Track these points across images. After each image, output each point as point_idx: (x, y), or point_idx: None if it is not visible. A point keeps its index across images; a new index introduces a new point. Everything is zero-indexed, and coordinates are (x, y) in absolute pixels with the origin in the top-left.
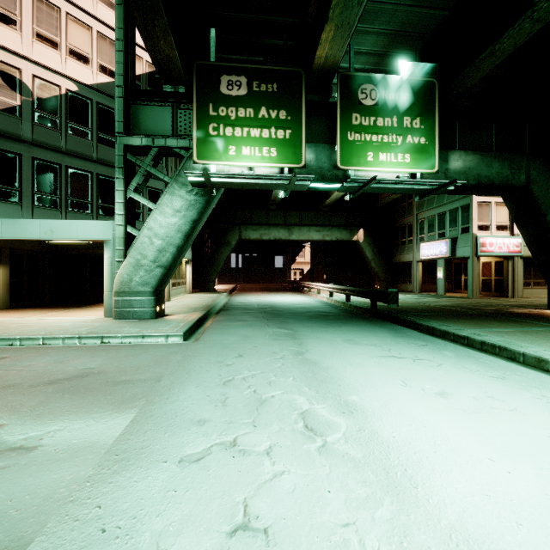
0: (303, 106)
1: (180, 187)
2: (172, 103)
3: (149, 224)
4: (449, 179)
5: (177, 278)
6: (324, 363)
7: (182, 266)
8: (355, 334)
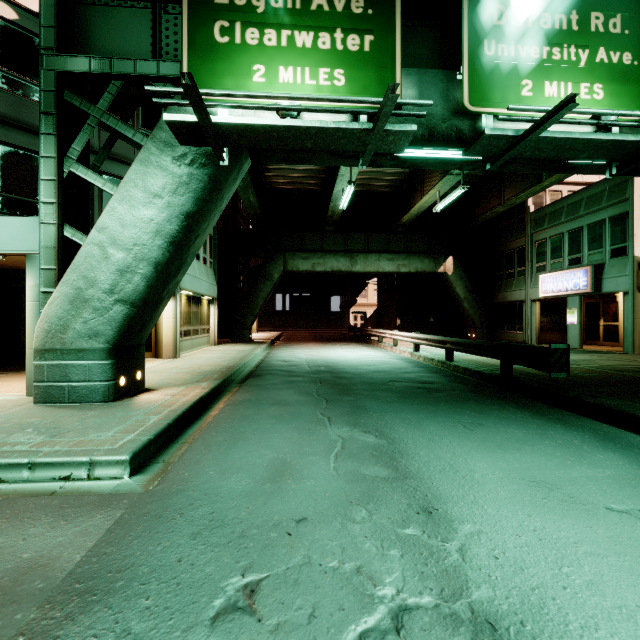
0: None
1: (161, 150)
2: (151, 2)
3: (100, 221)
4: None
5: (193, 323)
6: None
7: (202, 307)
8: (536, 456)
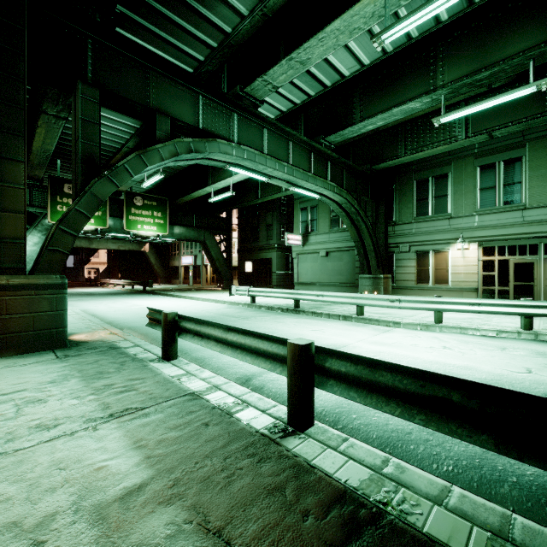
0: (108, 202)
1: (39, 232)
2: (29, 186)
3: None
4: (174, 237)
5: None
6: (117, 299)
7: None
8: (130, 296)
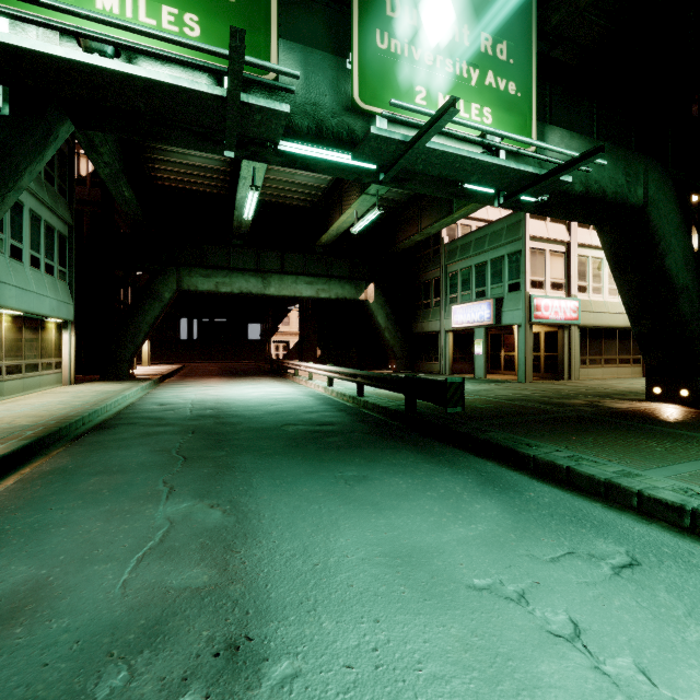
0: None
1: None
2: None
3: None
4: None
5: (27, 355)
6: None
7: (47, 333)
8: (412, 516)
